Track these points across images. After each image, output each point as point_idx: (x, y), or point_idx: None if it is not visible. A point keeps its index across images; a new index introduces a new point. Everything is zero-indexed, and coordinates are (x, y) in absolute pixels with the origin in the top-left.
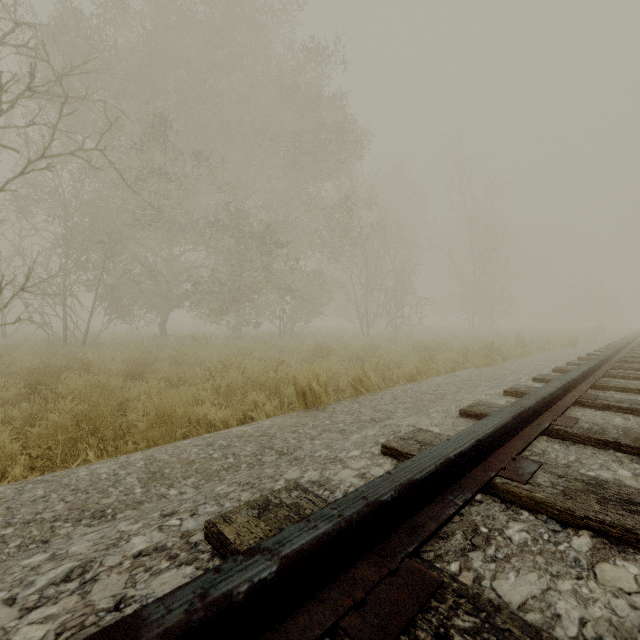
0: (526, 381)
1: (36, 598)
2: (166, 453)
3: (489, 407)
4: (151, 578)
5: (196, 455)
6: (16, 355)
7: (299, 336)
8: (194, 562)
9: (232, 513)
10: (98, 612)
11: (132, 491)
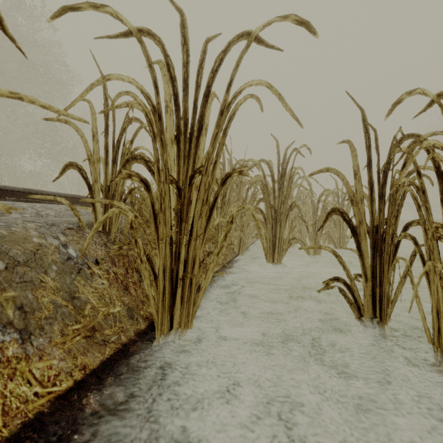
0: None
1: None
2: None
3: None
4: None
5: None
6: None
7: None
8: None
9: None
10: None
11: None
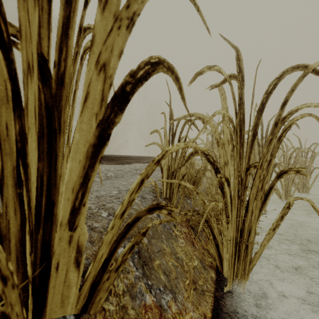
0: None
1: None
2: None
3: None
4: None
5: None
6: None
7: None
8: None
9: None
10: None
11: None
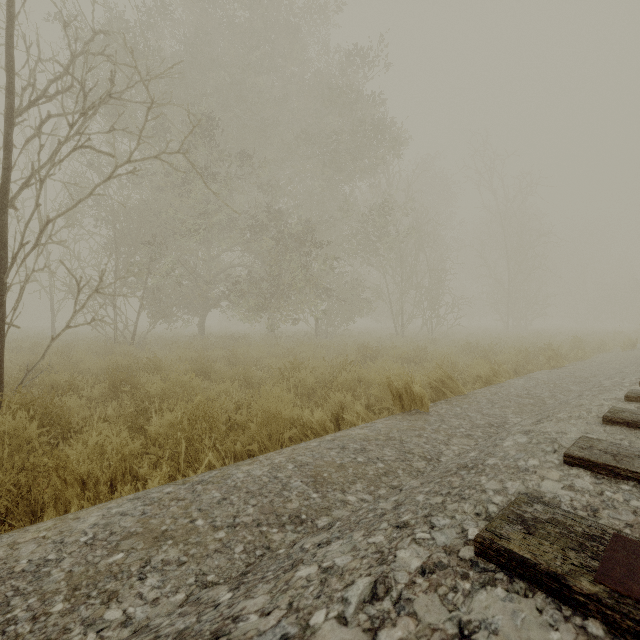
0: (631, 385)
1: (368, 617)
2: (306, 456)
3: (634, 414)
4: (468, 599)
5: (340, 459)
6: (81, 354)
7: (333, 336)
8: (496, 582)
9: (496, 528)
10: (453, 637)
11: (309, 496)
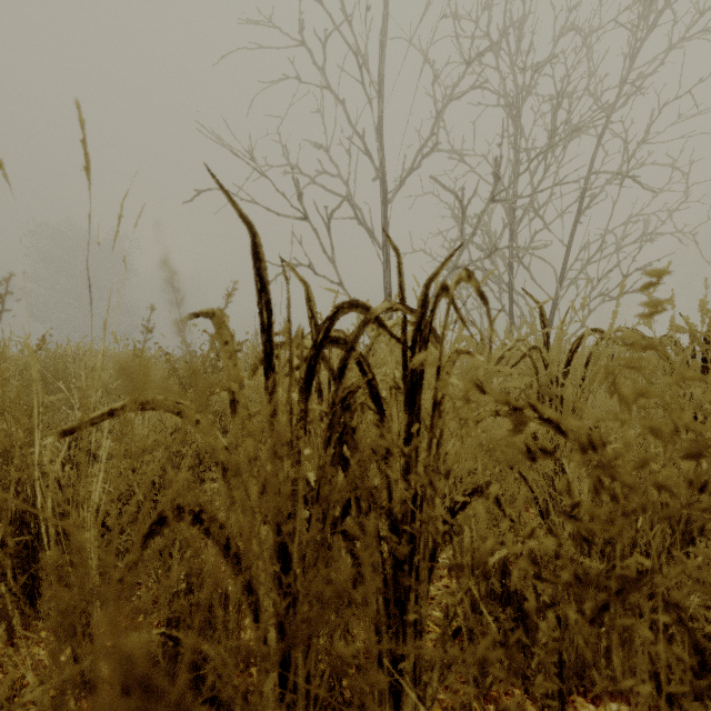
0: None
1: None
2: None
3: None
4: None
5: None
6: None
7: None
8: None
9: None
10: None
11: None
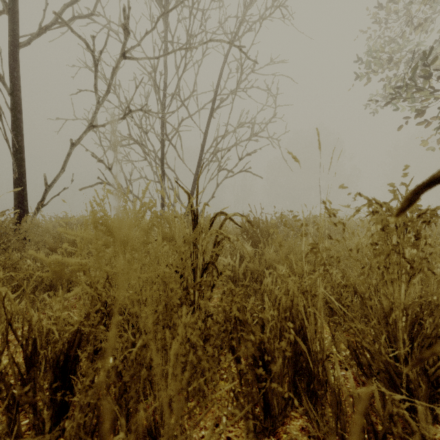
0: None
1: None
2: None
3: None
4: None
5: None
6: None
7: None
8: None
9: None
10: None
11: None
